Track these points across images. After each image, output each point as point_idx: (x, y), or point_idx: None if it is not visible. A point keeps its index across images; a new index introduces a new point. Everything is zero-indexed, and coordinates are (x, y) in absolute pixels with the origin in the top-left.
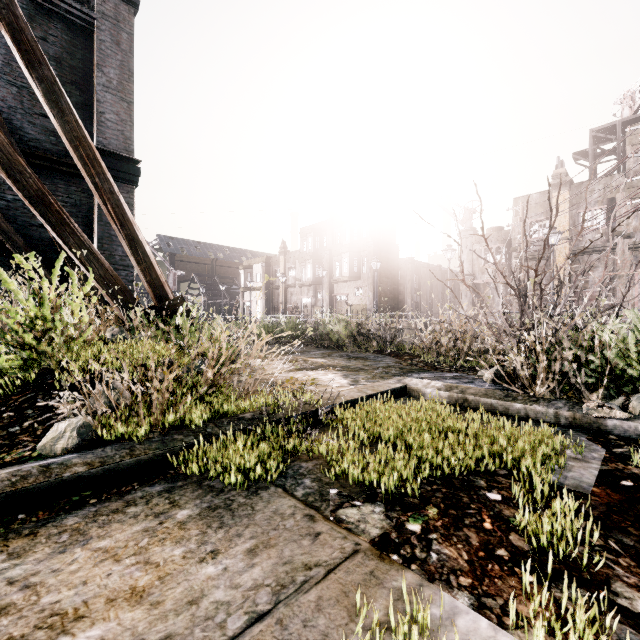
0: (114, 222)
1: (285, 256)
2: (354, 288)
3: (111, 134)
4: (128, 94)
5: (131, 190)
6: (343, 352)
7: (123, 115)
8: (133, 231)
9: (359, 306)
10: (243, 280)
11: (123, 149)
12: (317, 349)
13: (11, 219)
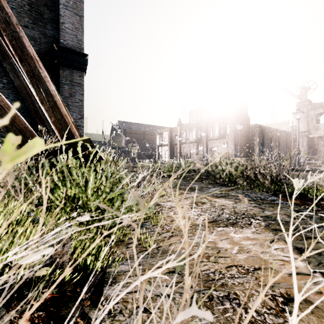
0: (13, 57)
1: (180, 127)
2: (221, 143)
3: (68, 37)
4: (80, 10)
5: (82, 75)
6: (237, 190)
7: (76, 24)
8: (34, 67)
9: (224, 153)
10: (158, 141)
11: (76, 47)
12: (211, 185)
13: (6, 95)
